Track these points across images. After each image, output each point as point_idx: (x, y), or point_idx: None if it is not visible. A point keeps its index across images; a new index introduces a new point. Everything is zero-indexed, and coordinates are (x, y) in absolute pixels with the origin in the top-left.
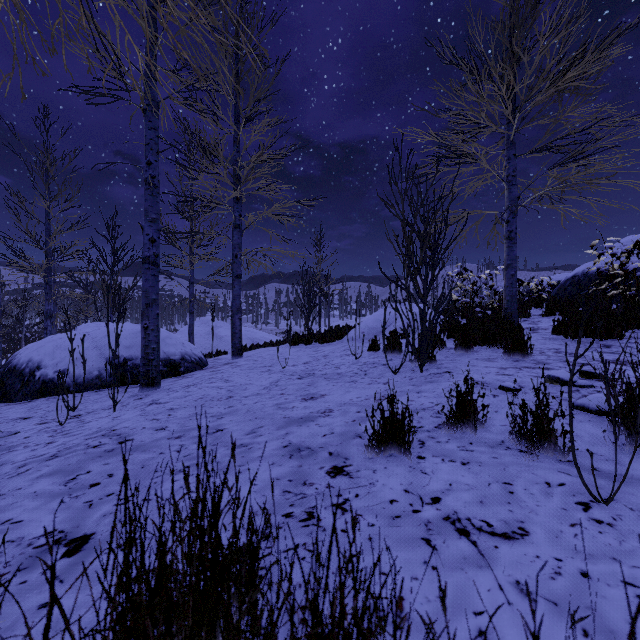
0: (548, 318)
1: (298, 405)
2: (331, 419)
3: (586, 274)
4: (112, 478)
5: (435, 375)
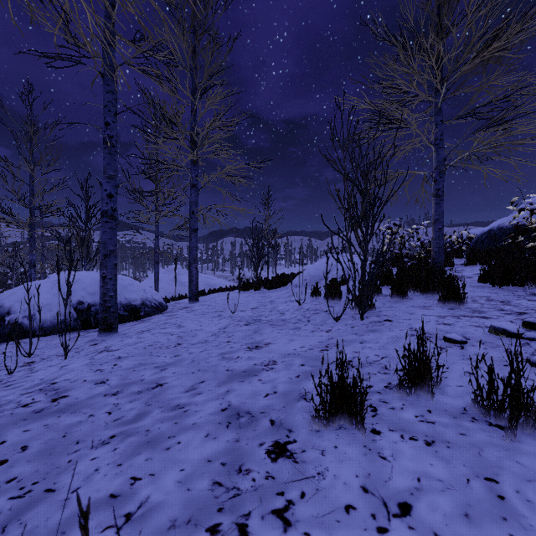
0: (470, 267)
1: (242, 355)
2: (274, 373)
3: (501, 228)
4: (24, 453)
5: (376, 323)
